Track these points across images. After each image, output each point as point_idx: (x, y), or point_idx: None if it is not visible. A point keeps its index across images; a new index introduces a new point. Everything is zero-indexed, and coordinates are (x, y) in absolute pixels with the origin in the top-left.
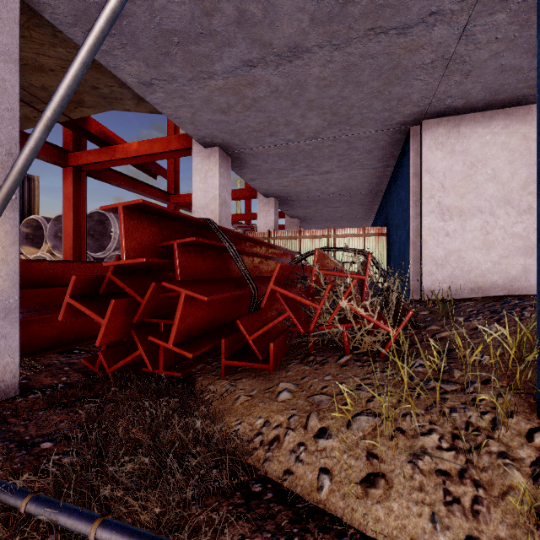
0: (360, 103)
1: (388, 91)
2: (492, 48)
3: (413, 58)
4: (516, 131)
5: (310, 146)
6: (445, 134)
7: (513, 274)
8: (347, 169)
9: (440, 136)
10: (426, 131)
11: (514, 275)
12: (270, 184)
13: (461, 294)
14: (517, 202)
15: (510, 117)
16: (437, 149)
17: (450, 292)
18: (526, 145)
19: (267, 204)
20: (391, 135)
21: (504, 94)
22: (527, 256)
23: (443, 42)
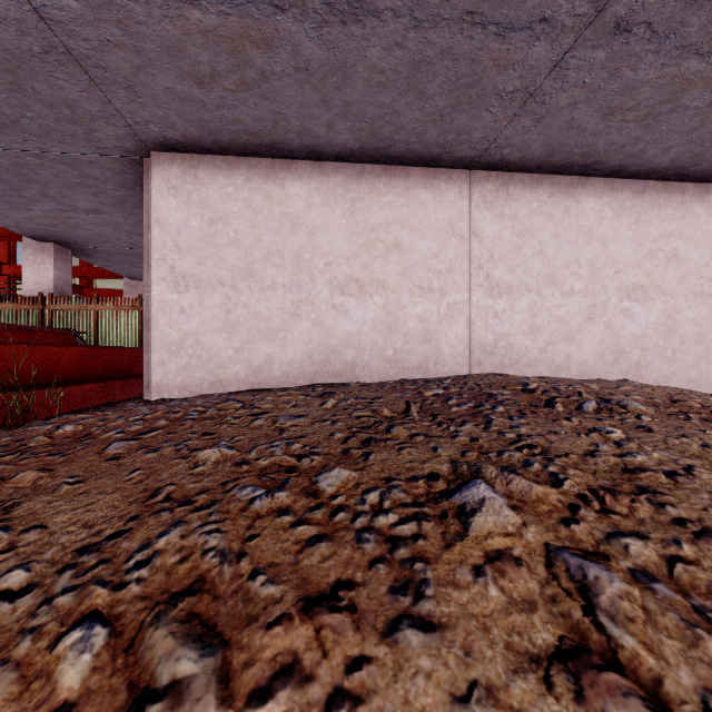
0: (2, 97)
1: (30, 87)
2: (122, 56)
3: (1, 35)
4: (260, 187)
5: (2, 159)
6: (180, 176)
7: (257, 364)
8: (125, 210)
9: (174, 177)
10: (156, 167)
11: (257, 365)
12: (13, 218)
13: (199, 391)
14: (261, 275)
15: (253, 169)
16: (170, 195)
17: (187, 388)
18: (271, 207)
19: (40, 252)
20: (131, 166)
21: (225, 136)
22: (271, 342)
23: (23, 20)
